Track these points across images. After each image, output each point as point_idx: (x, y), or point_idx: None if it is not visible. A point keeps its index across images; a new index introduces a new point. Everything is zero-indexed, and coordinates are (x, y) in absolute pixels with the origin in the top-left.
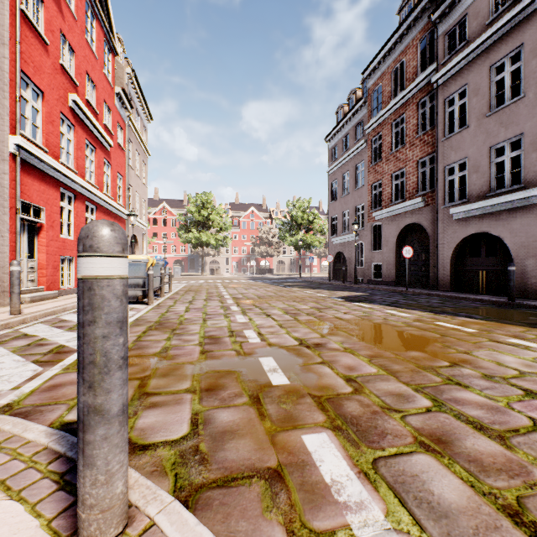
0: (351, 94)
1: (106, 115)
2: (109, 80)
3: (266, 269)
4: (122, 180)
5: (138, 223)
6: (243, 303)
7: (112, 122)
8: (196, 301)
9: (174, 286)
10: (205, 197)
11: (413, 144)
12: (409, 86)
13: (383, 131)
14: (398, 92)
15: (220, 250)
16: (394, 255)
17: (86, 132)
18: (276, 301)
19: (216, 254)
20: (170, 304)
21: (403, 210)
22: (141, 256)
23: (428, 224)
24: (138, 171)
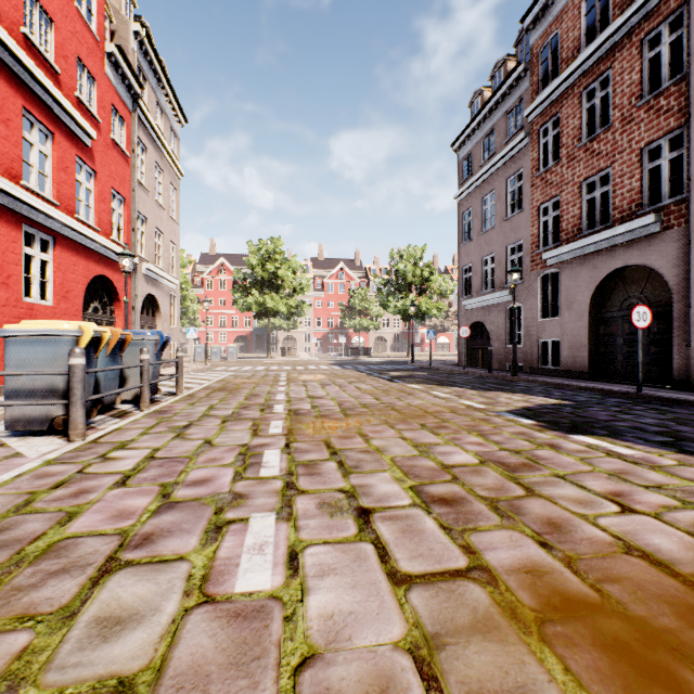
0: (498, 67)
1: (83, 84)
2: (89, 24)
3: (360, 349)
4: (125, 204)
5: (158, 277)
6: (304, 434)
7: (99, 101)
8: (200, 425)
9: (207, 378)
10: (271, 244)
11: (630, 120)
12: (620, 15)
13: (561, 110)
14: (596, 34)
15: (297, 322)
16: (587, 325)
17: (23, 95)
18: (382, 427)
19: (291, 328)
20: (130, 435)
21: (607, 243)
22: (63, 322)
23: (668, 264)
24: (160, 197)
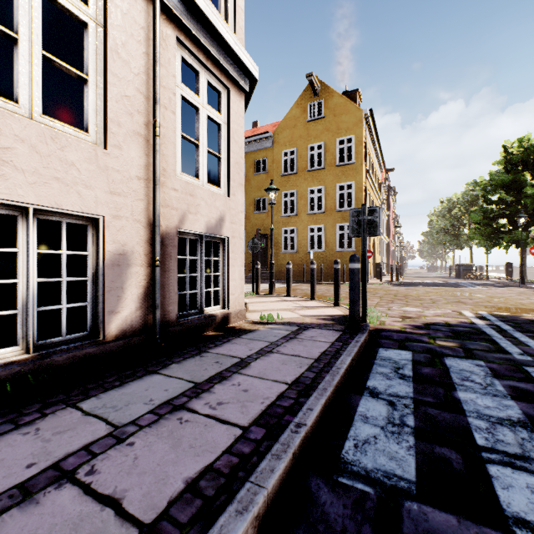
0: None
1: None
2: None
3: None
4: None
5: None
6: None
7: None
8: None
9: None
10: None
11: None
12: None
13: None
14: None
15: None
16: None
17: None
18: None
19: None
20: None
21: None
22: None
23: None
24: None
